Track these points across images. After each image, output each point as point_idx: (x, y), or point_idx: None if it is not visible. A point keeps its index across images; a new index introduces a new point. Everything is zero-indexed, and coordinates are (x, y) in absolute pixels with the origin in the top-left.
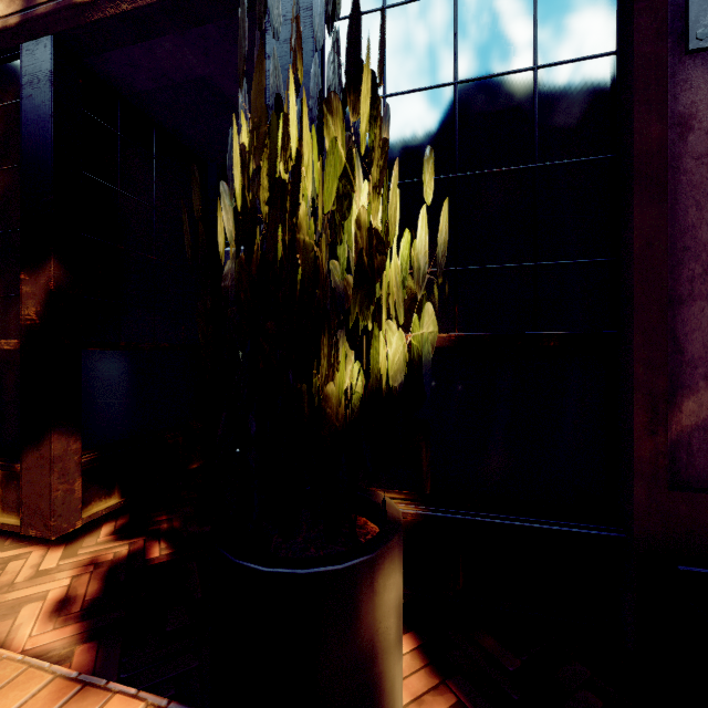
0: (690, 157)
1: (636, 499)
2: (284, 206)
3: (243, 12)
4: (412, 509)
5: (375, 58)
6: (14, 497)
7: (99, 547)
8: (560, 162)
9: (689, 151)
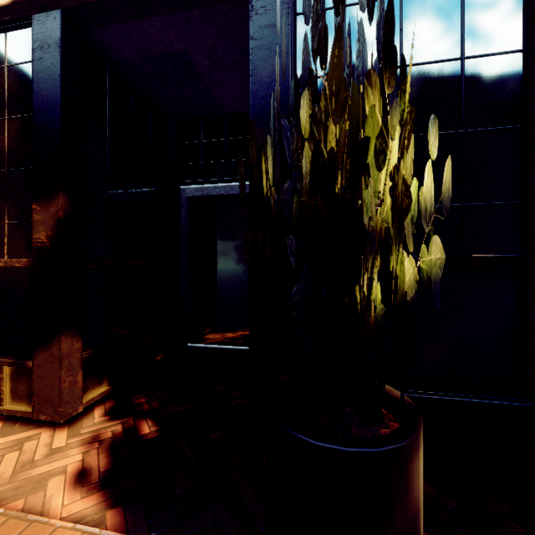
0: None
1: None
2: (342, 157)
3: (318, 0)
4: None
5: None
6: (24, 388)
7: (96, 426)
8: (481, 129)
9: None
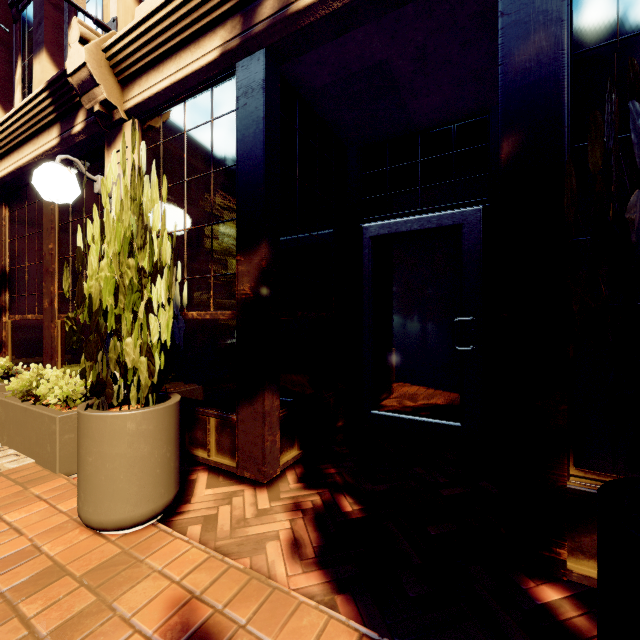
0: None
1: None
2: None
3: None
4: None
5: None
6: (228, 442)
7: (294, 493)
8: None
9: None
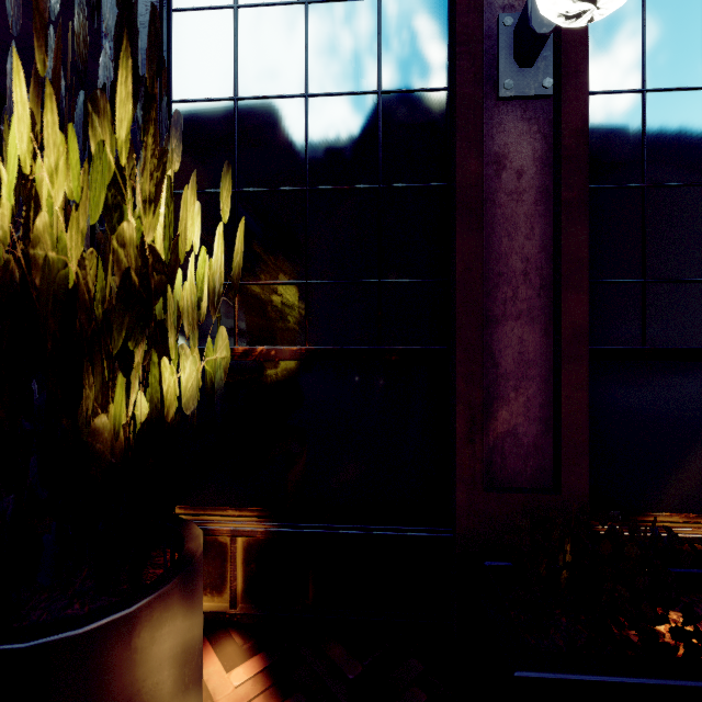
0: (504, 193)
1: (459, 502)
2: (28, 214)
3: None
4: (262, 527)
5: (226, 57)
6: None
7: None
8: (400, 185)
9: (503, 187)
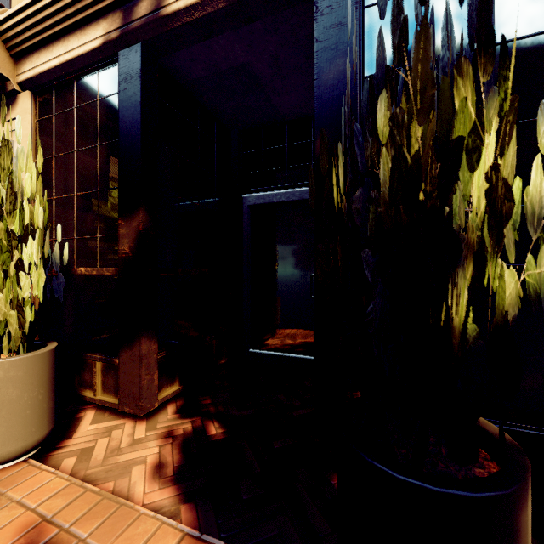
0: None
1: None
2: (428, 161)
3: None
4: None
5: (412, 31)
6: (112, 382)
7: (170, 422)
8: None
9: None
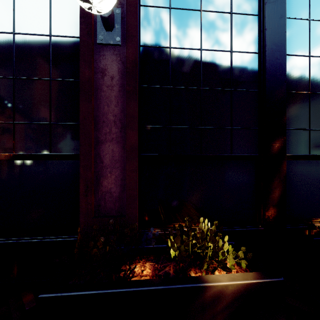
0: (105, 86)
1: (80, 223)
2: None
3: None
4: None
5: None
6: None
7: None
8: (60, 79)
9: (105, 83)
